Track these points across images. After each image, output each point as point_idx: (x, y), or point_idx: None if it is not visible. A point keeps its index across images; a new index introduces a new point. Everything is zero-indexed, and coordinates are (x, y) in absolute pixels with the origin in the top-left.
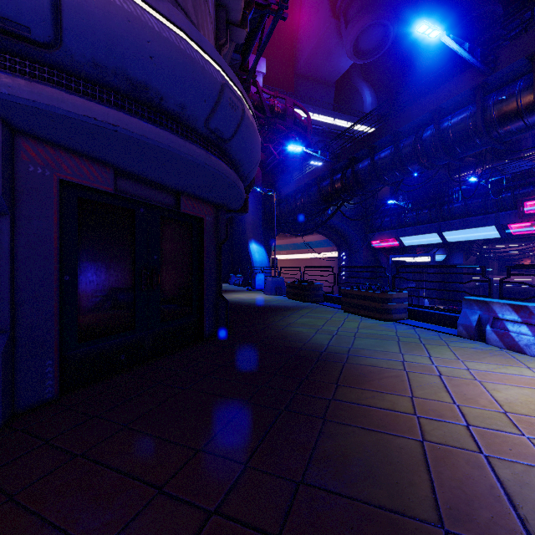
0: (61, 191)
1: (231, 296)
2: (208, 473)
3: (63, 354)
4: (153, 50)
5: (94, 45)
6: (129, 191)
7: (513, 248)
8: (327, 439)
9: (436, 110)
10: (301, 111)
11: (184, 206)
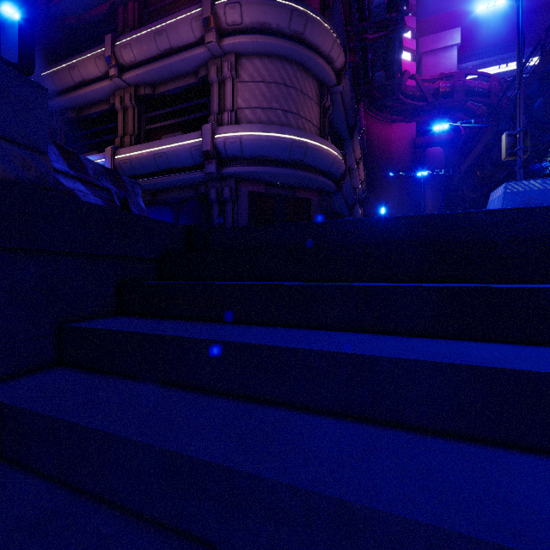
0: (249, 195)
1: None
2: None
3: None
4: (264, 145)
5: (250, 152)
6: (272, 191)
7: None
8: None
9: None
10: (512, 64)
11: (298, 194)
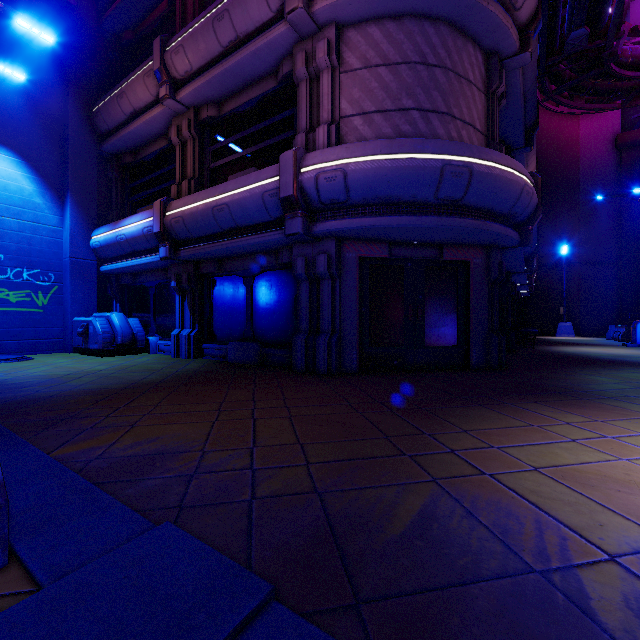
0: (361, 263)
1: (576, 348)
2: (389, 397)
3: (362, 350)
4: (389, 178)
5: (362, 192)
6: (399, 254)
7: None
8: (464, 408)
9: None
10: None
11: (446, 254)
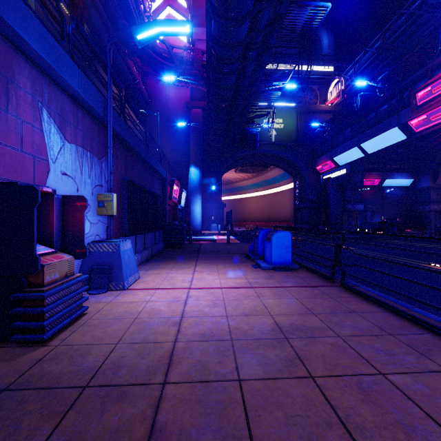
0: None
1: None
2: None
3: None
4: None
5: None
6: None
7: None
8: None
9: (208, 13)
10: None
11: None
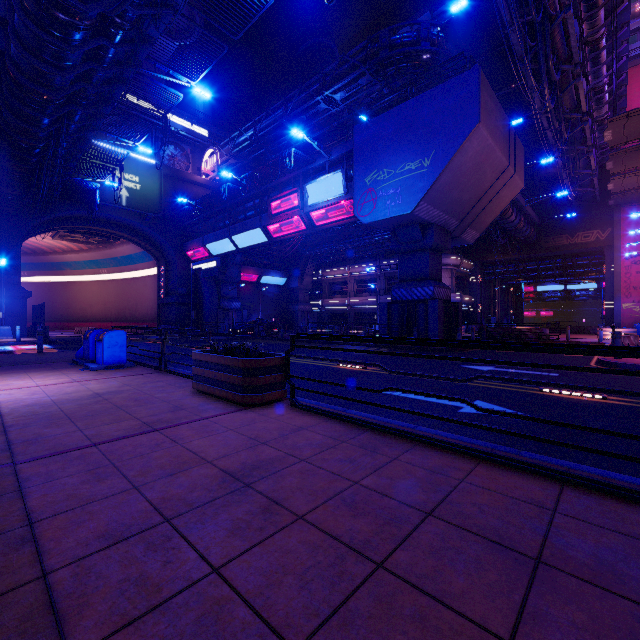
0: None
1: None
2: None
3: None
4: None
5: None
6: None
7: (336, 272)
8: None
9: (3, 22)
10: None
11: None
